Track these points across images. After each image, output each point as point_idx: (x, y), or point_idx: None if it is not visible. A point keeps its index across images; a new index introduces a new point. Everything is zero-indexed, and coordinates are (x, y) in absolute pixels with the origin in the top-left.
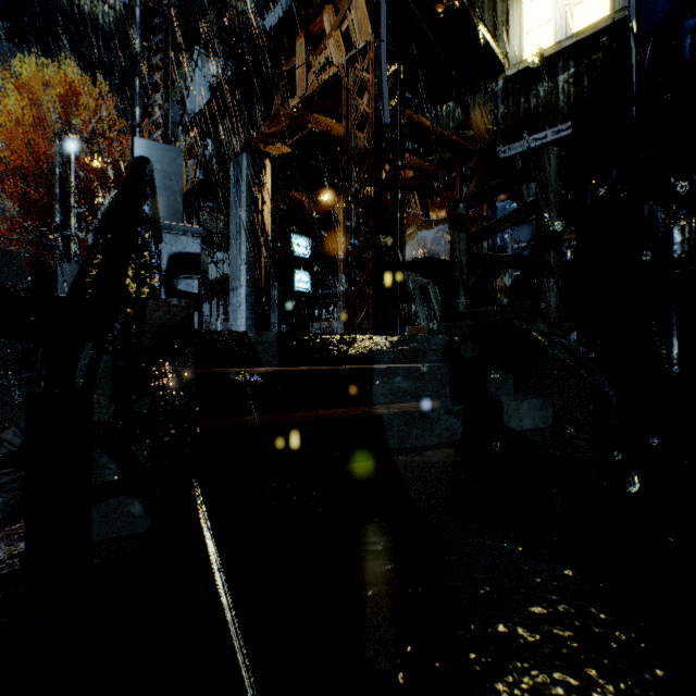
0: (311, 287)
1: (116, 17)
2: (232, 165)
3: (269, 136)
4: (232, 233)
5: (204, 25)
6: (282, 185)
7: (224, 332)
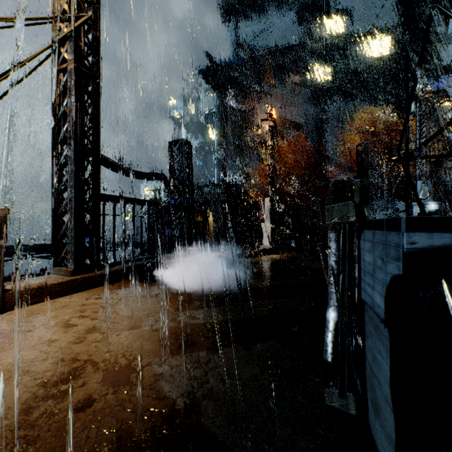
0: None
1: (395, 58)
2: None
3: None
4: None
5: (449, 67)
6: None
7: None
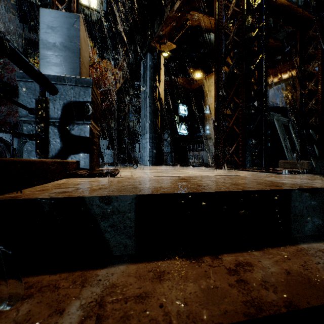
0: (188, 132)
1: (100, 16)
2: (142, 63)
3: (161, 37)
4: (142, 102)
5: None
6: (171, 74)
7: (42, 199)
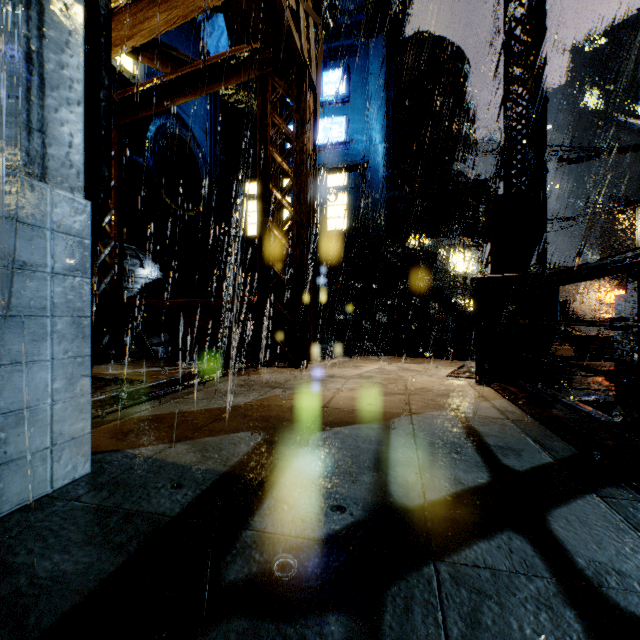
0: None
1: None
2: None
3: None
4: None
5: None
6: None
7: None
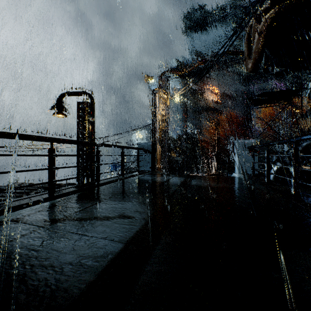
0: None
1: None
2: None
3: None
4: None
5: None
6: None
7: None
